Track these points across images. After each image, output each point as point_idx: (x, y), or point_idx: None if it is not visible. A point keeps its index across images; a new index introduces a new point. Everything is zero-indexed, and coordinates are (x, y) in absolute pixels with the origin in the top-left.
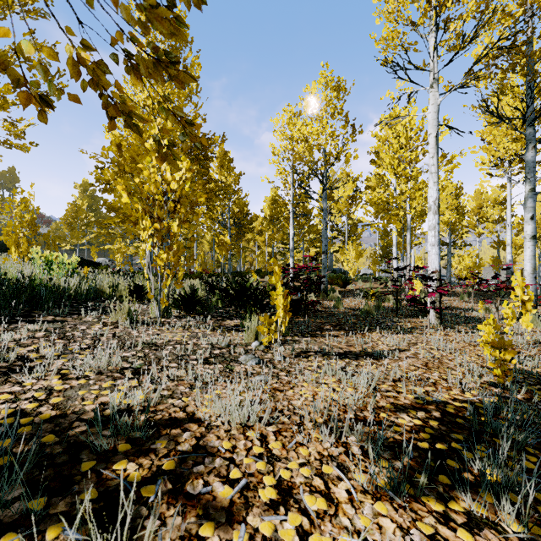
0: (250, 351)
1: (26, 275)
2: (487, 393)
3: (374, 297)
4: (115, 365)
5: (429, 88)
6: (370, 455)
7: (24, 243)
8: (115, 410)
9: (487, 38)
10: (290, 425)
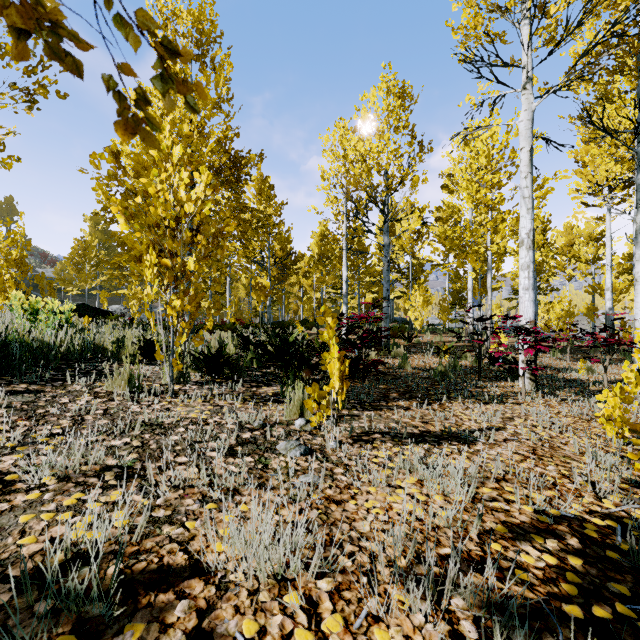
0: (293, 433)
1: (4, 328)
2: (632, 499)
3: (447, 353)
4: (92, 464)
5: (521, 90)
6: (493, 639)
7: (12, 286)
8: (50, 575)
9: (588, 32)
10: (355, 575)
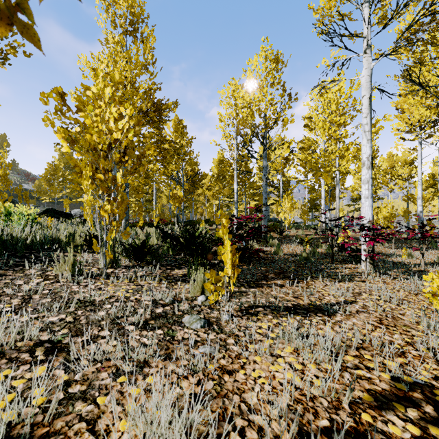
0: (196, 307)
1: None
2: None
3: (308, 243)
4: (27, 340)
5: (363, 54)
6: None
7: None
8: None
9: (408, 15)
10: None
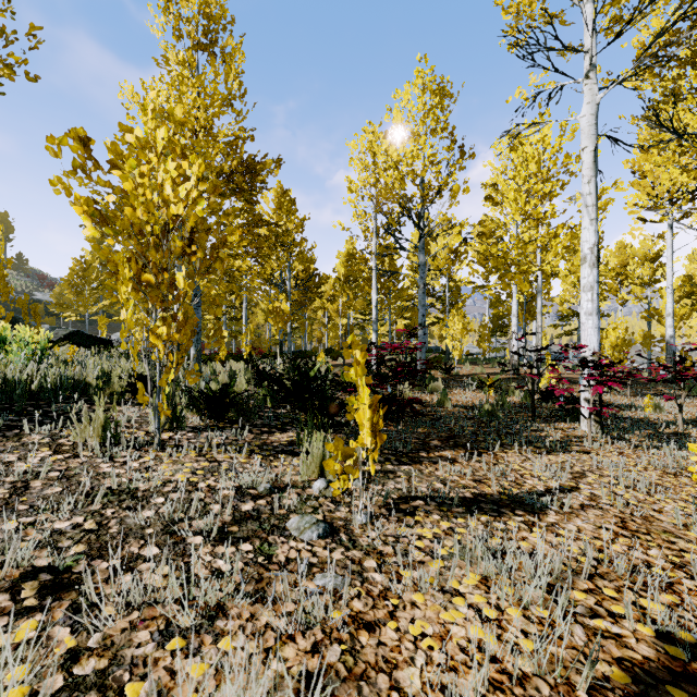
0: (310, 500)
1: None
2: None
3: (492, 388)
4: (9, 568)
5: (583, 79)
6: None
7: None
8: None
9: (654, 19)
10: None
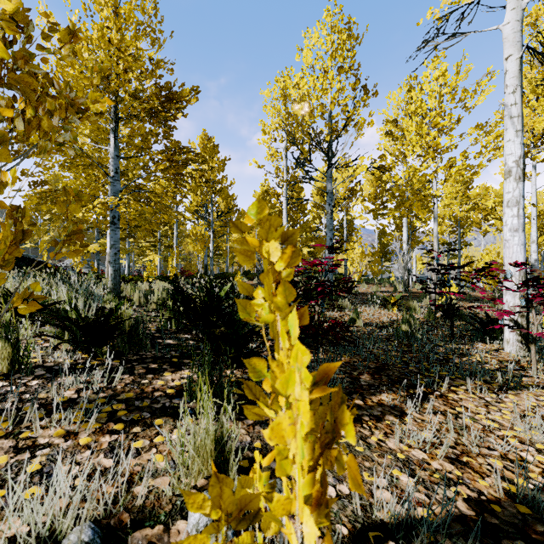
0: None
1: None
2: None
3: (395, 305)
4: None
5: None
6: None
7: None
8: None
9: None
10: None
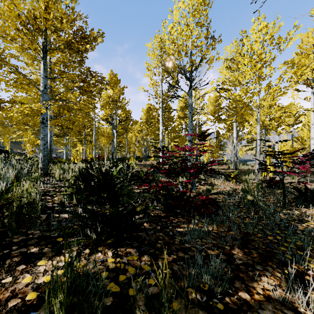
0: None
1: None
2: None
3: (234, 179)
4: None
5: None
6: None
7: None
8: None
9: None
10: None
